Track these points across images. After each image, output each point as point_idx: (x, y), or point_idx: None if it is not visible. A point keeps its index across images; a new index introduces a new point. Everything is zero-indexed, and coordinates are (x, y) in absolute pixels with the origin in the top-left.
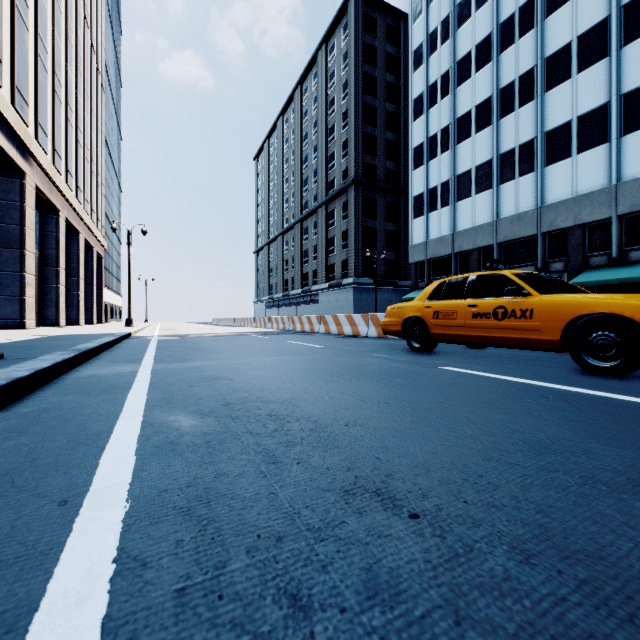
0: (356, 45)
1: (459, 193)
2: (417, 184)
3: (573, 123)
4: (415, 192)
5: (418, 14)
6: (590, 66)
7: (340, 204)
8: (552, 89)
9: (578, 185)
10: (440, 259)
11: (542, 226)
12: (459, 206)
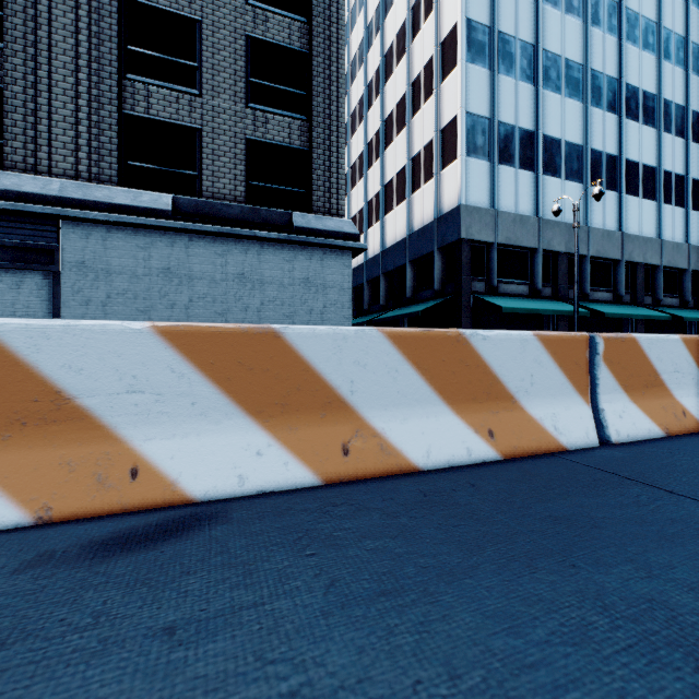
0: None
1: (546, 163)
2: (476, 94)
3: (640, 167)
4: (472, 106)
5: None
6: (648, 126)
7: None
8: (628, 119)
9: (643, 227)
10: (508, 251)
11: (625, 254)
12: (546, 182)
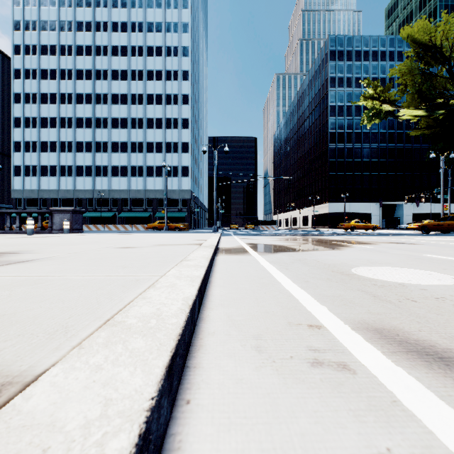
0: None
1: (42, 173)
2: (17, 160)
3: (84, 167)
4: (16, 163)
5: (18, 77)
6: (88, 153)
7: None
8: (78, 153)
9: (85, 186)
10: (32, 199)
11: (75, 196)
12: (42, 179)
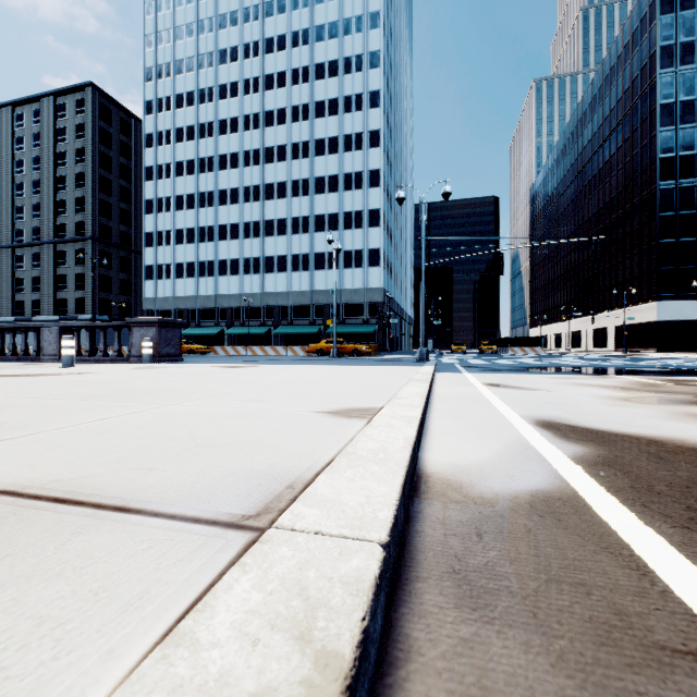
0: (94, 129)
1: (177, 274)
2: (149, 258)
3: (229, 261)
4: (147, 263)
5: (150, 145)
6: (234, 240)
7: (74, 249)
8: (221, 241)
9: (230, 289)
10: (165, 311)
11: (217, 304)
12: (177, 282)
